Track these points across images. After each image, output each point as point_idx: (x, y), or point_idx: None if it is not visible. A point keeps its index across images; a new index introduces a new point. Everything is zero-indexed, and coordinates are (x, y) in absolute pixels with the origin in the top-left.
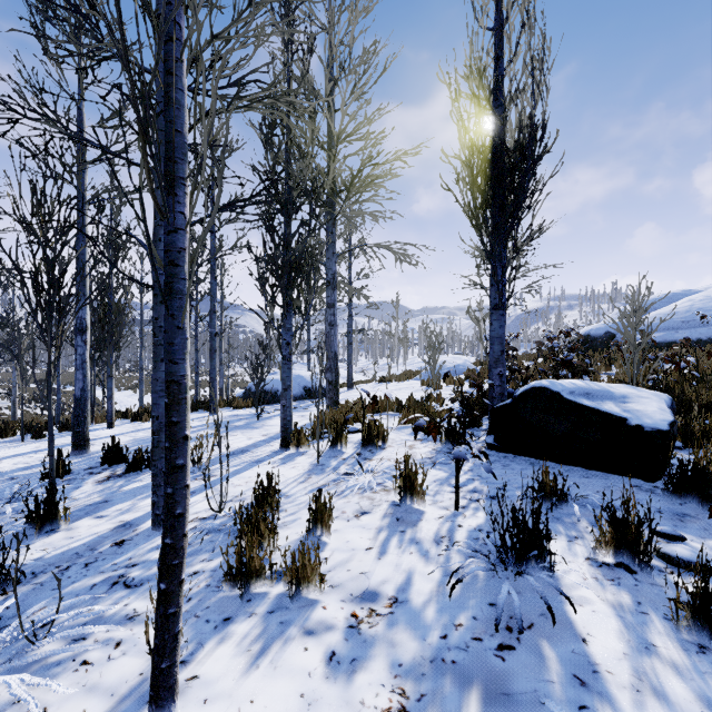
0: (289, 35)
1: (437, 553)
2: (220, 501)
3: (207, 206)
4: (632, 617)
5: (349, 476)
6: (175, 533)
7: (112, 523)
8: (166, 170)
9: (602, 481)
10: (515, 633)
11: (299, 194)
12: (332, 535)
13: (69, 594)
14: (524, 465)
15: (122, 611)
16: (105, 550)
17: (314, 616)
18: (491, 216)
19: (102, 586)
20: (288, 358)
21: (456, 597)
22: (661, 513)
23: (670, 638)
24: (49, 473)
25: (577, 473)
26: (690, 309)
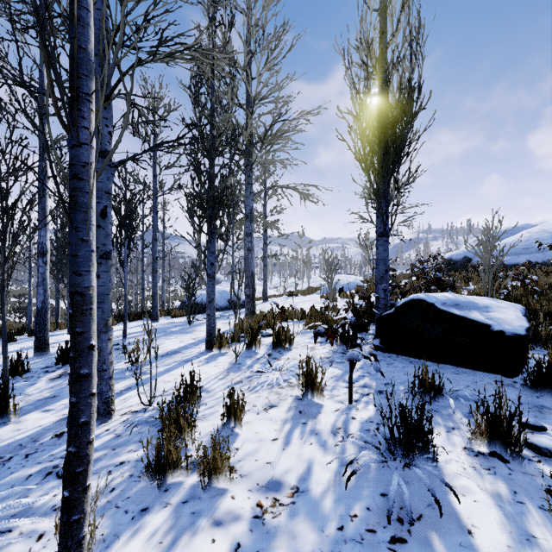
0: (213, 11)
1: (334, 443)
2: (150, 396)
3: (150, 155)
4: (510, 507)
5: (261, 374)
6: (78, 441)
7: (56, 416)
8: (70, 86)
9: (470, 377)
10: (406, 525)
11: (222, 142)
12: (243, 427)
13: (6, 485)
14: (405, 363)
15: (50, 501)
16: (45, 441)
17: (223, 506)
18: (377, 160)
19: (37, 477)
20: (212, 276)
21: (351, 487)
22: (529, 408)
23: (547, 528)
24: (3, 373)
25: (449, 370)
26: (529, 239)
